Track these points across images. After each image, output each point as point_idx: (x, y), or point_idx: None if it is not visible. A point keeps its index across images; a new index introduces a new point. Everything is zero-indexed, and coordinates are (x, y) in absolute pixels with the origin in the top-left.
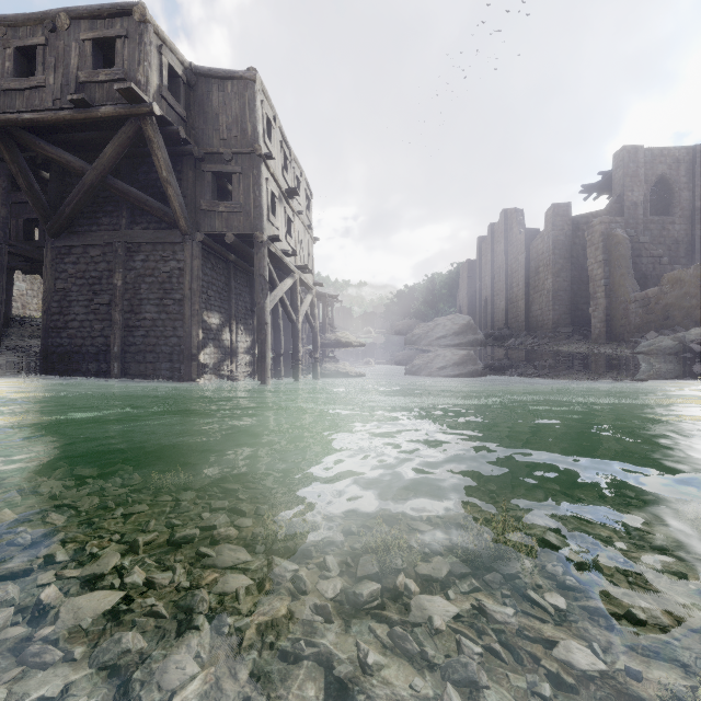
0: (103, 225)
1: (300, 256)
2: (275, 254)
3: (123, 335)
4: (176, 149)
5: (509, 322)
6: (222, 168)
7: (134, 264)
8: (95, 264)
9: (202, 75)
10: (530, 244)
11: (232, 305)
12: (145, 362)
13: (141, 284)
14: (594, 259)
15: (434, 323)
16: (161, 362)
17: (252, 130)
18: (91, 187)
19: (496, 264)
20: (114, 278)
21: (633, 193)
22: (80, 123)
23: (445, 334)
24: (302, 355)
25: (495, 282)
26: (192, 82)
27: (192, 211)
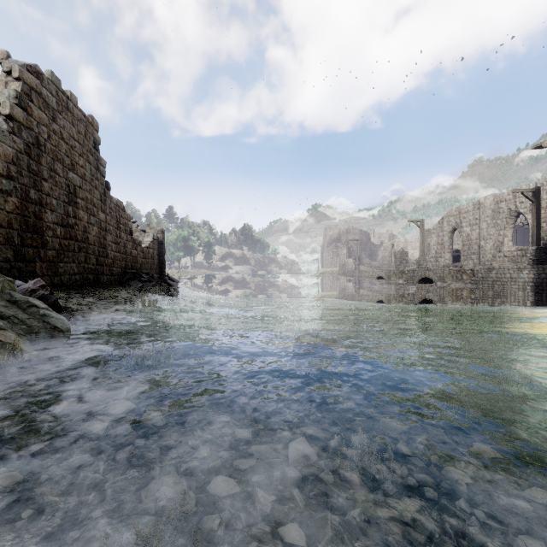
0: None
1: None
2: None
3: None
4: None
5: None
6: None
7: None
8: None
9: None
10: None
11: None
12: None
13: None
14: None
15: None
16: None
17: None
18: None
19: None
20: None
21: None
22: None
23: None
24: None
25: None
26: None
27: None
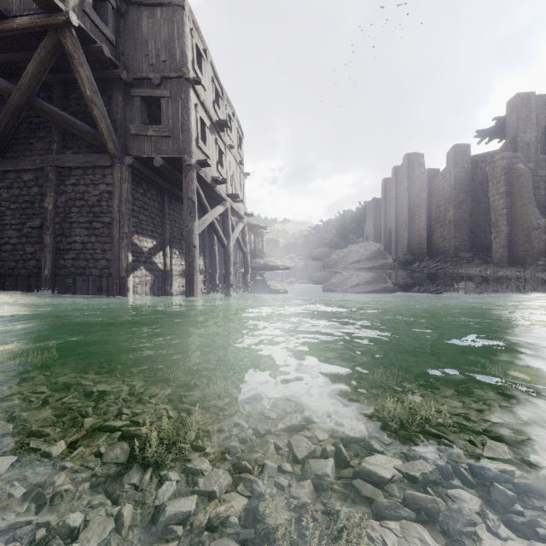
0: (36, 150)
1: (232, 187)
2: (205, 180)
3: (54, 258)
4: (105, 73)
5: (412, 249)
6: (151, 92)
7: (64, 188)
8: (28, 188)
9: (132, 2)
10: (431, 182)
11: (166, 230)
12: (75, 284)
13: (72, 207)
14: (495, 191)
15: (348, 250)
16: (91, 284)
17: (180, 55)
18: (17, 109)
19: (399, 200)
20: (45, 202)
21: (526, 134)
22: (2, 41)
23: (358, 259)
24: (235, 277)
25: (398, 215)
26: (122, 10)
27: (121, 136)
